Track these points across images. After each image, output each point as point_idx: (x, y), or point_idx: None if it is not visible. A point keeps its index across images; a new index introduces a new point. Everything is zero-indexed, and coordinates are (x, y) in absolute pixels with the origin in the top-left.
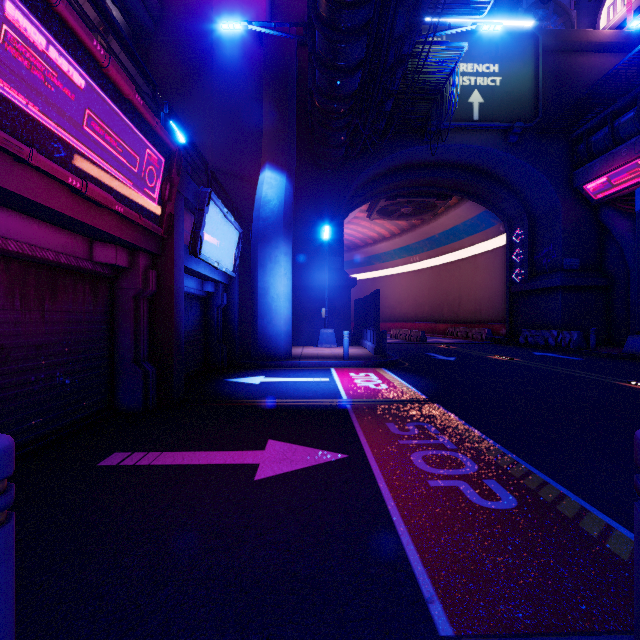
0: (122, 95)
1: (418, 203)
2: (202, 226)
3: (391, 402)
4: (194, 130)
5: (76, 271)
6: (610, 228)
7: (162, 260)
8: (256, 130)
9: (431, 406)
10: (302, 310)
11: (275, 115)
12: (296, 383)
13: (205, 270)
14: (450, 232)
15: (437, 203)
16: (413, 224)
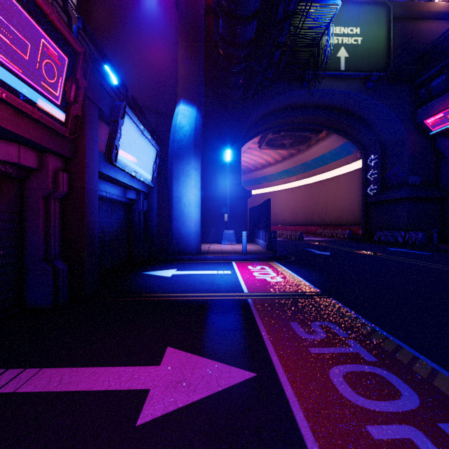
0: None
1: (296, 136)
2: (117, 136)
3: (289, 296)
4: (125, 76)
5: None
6: (445, 153)
7: (74, 163)
8: (174, 77)
9: (327, 301)
10: (209, 215)
11: (188, 62)
12: (202, 276)
13: (125, 179)
14: (319, 159)
15: (311, 136)
16: (292, 153)
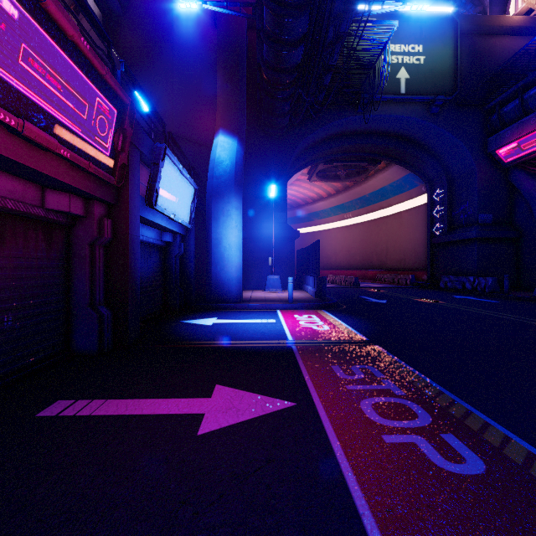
0: (66, 36)
1: (351, 167)
2: (157, 179)
3: (334, 343)
4: (157, 101)
5: (27, 217)
6: (519, 187)
7: (118, 209)
8: (211, 102)
9: (372, 348)
10: (251, 259)
11: (228, 87)
12: (245, 324)
13: (162, 221)
14: (378, 192)
15: (368, 167)
16: (347, 186)
